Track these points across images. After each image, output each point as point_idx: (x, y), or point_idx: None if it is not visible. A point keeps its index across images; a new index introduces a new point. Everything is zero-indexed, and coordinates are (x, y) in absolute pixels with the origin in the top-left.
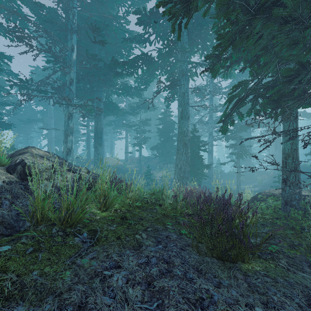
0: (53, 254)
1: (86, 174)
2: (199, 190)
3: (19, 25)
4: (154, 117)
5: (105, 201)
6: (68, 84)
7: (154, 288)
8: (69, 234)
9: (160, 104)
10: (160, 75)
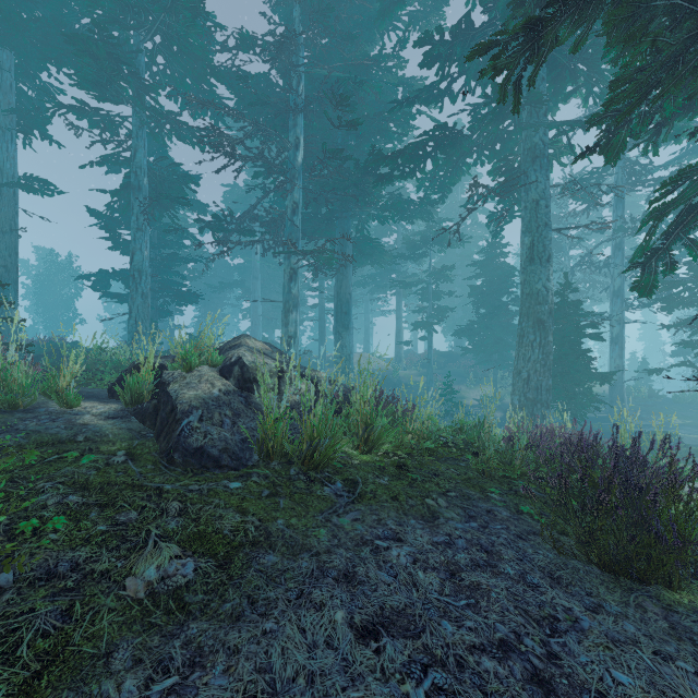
0: (297, 504)
1: (328, 385)
2: (574, 432)
3: (210, 119)
4: (463, 261)
5: (367, 435)
6: (289, 214)
7: (461, 581)
8: (314, 481)
9: (476, 228)
10: (476, 164)
